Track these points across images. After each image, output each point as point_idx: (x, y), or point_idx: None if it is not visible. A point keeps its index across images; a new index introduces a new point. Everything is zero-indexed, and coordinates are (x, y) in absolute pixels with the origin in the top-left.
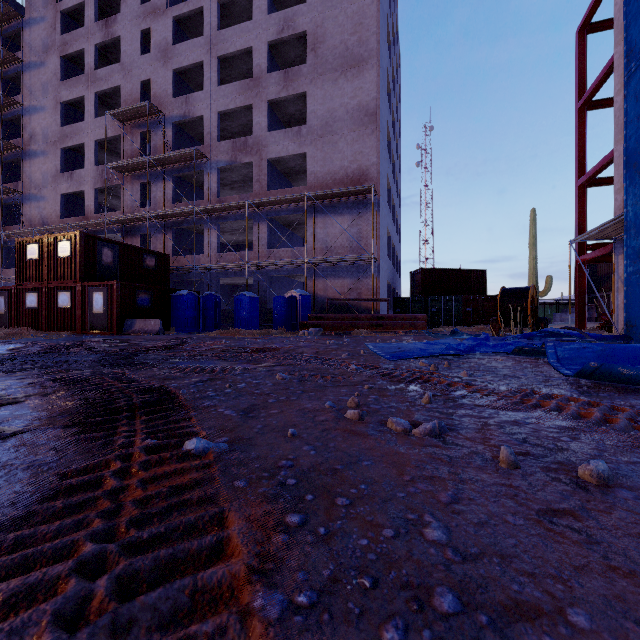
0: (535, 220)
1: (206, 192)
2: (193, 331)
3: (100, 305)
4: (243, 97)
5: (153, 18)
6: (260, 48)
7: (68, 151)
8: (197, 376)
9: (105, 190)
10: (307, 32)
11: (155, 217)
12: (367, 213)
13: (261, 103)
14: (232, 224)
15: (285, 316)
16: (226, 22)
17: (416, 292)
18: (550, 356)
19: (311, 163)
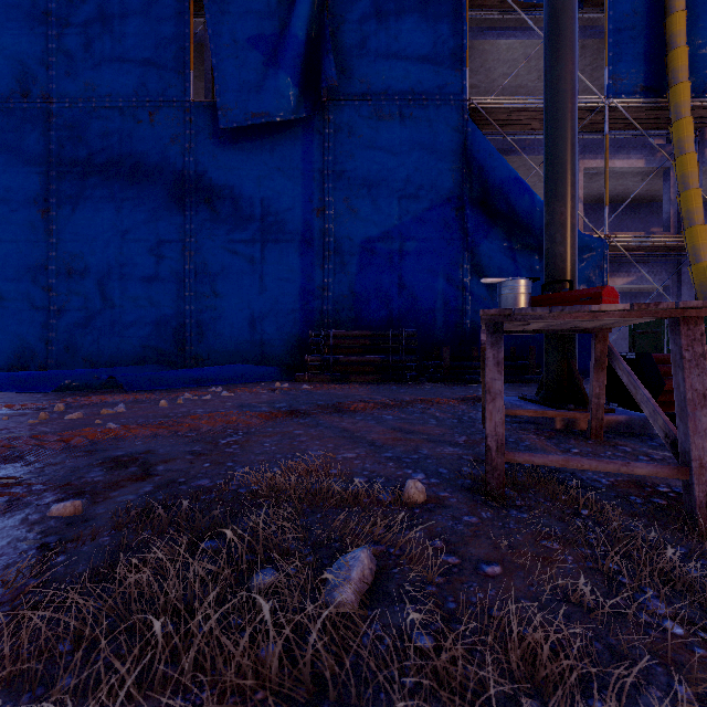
0: None
1: None
2: None
3: None
4: None
5: None
6: None
7: None
8: None
9: None
10: None
11: None
12: None
13: None
14: None
15: None
16: None
17: None
18: None
19: None
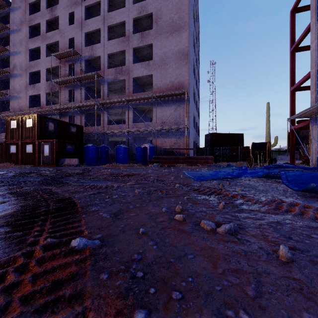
0: (269, 108)
1: (102, 94)
2: (95, 164)
3: (47, 151)
4: (120, 46)
5: (75, 7)
6: (129, 21)
7: (32, 74)
8: (91, 190)
9: (51, 93)
10: (153, 13)
11: (76, 107)
12: (183, 105)
13: (129, 49)
14: (115, 110)
15: (141, 157)
16: (112, 8)
17: (208, 145)
18: (283, 179)
19: (155, 79)
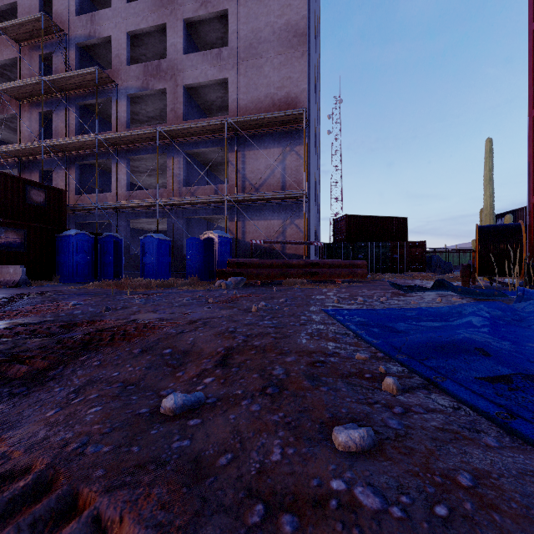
0: (492, 151)
1: (114, 122)
2: (86, 280)
3: None
4: (156, 15)
5: None
6: None
7: None
8: None
9: None
10: None
11: (54, 149)
12: (296, 146)
13: (176, 22)
14: (146, 162)
15: (200, 262)
16: None
17: (340, 239)
18: None
19: (233, 90)
